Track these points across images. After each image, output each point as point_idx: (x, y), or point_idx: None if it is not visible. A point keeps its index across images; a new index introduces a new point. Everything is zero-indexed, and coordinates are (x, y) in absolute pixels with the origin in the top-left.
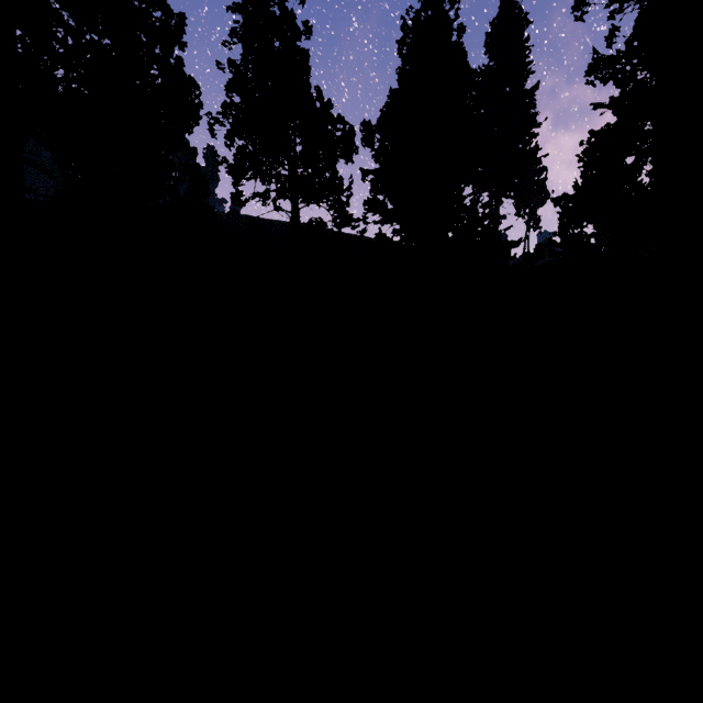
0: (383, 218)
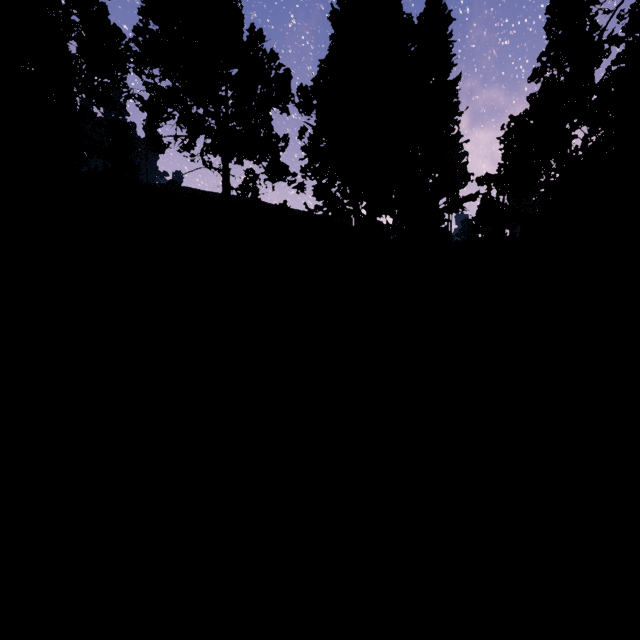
0: (323, 166)
